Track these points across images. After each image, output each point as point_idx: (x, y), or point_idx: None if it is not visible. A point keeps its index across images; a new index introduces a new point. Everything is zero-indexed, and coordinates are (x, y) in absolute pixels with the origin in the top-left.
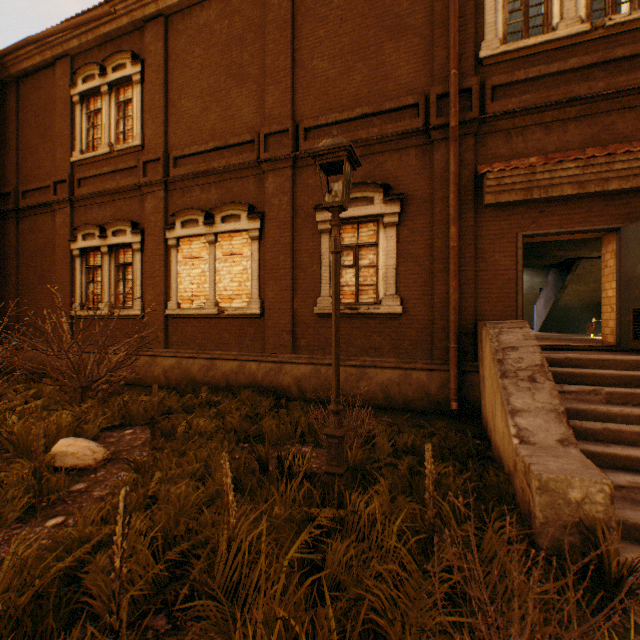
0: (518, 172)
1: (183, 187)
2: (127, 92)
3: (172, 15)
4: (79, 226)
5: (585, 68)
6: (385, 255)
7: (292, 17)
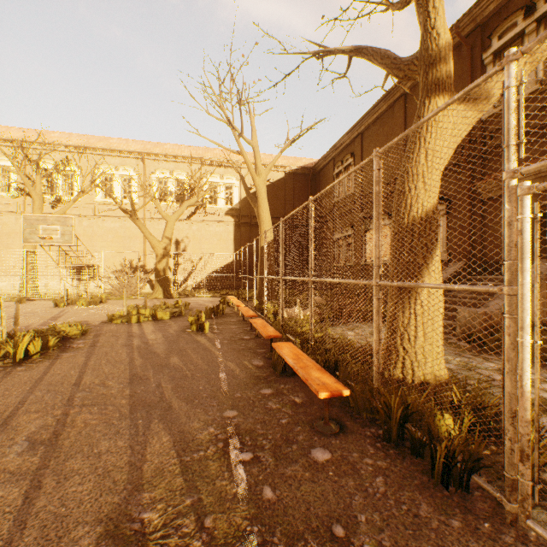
0: (490, 182)
1: (367, 208)
2: (350, 168)
3: (363, 132)
4: (335, 229)
5: (542, 107)
6: (442, 230)
7: (404, 121)
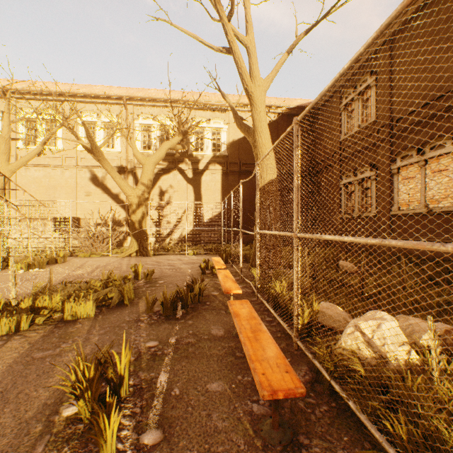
0: None
1: (401, 136)
2: (367, 93)
3: (394, 35)
4: (343, 173)
5: None
6: None
7: None
